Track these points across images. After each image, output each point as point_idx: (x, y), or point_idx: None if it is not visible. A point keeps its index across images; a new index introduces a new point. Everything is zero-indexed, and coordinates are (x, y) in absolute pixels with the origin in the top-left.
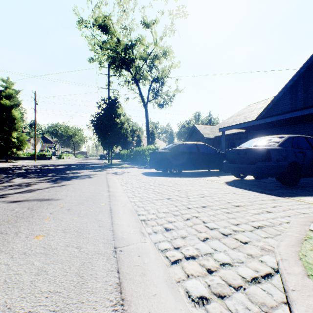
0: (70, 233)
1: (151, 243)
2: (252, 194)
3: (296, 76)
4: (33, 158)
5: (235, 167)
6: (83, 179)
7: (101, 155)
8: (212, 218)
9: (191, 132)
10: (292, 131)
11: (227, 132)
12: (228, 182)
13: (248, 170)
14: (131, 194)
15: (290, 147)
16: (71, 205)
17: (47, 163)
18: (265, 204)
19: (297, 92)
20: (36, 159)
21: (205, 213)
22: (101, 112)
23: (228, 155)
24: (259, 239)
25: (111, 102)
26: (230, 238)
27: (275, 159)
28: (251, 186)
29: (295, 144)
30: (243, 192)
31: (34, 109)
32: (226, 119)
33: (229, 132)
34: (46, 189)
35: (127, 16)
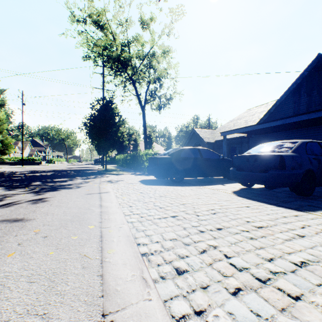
0: (37, 283)
1: (159, 303)
2: (268, 209)
3: (299, 78)
4: (21, 163)
5: (244, 175)
6: (72, 189)
7: (95, 159)
8: (236, 248)
9: (191, 136)
10: (295, 136)
11: (227, 137)
12: (236, 191)
13: (259, 179)
14: (128, 211)
15: (305, 153)
16: (50, 228)
17: (35, 168)
18: (291, 223)
19: (300, 95)
20: (24, 164)
21: (224, 240)
22: (95, 113)
23: (236, 161)
24: (313, 290)
25: (105, 103)
26: (272, 288)
27: (289, 167)
28: (263, 197)
29: (309, 150)
30: (257, 205)
31: (21, 110)
32: (226, 123)
33: (230, 136)
34: (25, 203)
35: (123, 12)
